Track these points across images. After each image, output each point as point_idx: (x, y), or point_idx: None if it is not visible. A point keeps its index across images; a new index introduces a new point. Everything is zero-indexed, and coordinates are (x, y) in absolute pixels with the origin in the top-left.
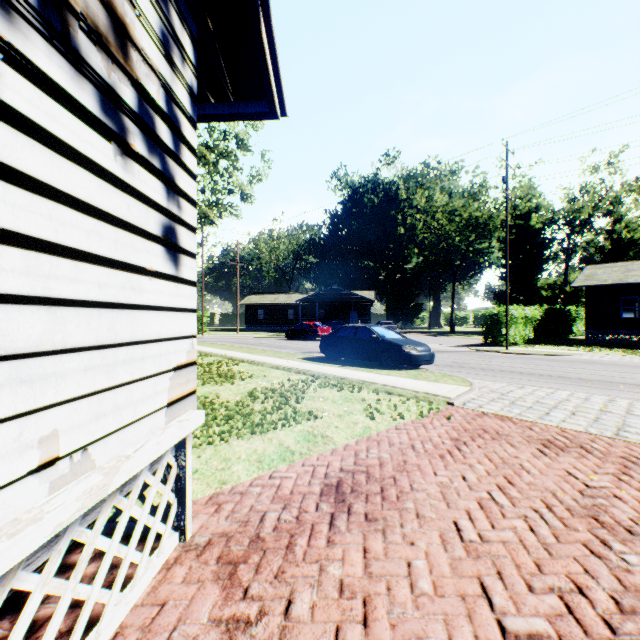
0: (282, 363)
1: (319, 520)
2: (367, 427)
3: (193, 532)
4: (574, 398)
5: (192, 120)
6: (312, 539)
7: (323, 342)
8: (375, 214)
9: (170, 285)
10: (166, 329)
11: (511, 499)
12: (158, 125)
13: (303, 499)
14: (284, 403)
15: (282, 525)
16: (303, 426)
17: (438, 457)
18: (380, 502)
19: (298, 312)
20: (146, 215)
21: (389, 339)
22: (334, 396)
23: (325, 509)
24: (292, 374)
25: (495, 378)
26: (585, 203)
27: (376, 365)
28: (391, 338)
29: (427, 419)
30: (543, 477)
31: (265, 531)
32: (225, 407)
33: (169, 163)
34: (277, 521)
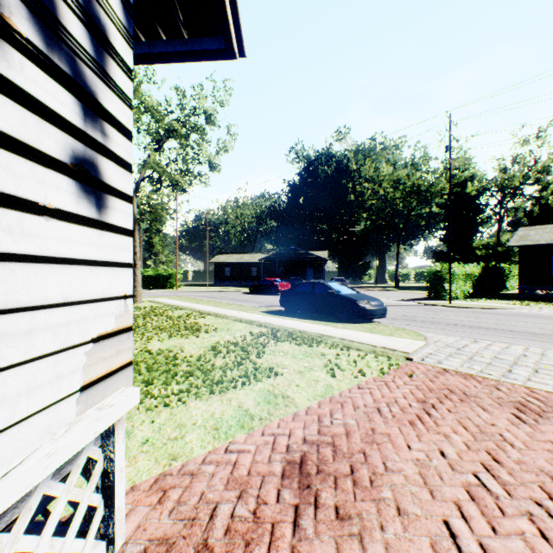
0: (245, 316)
1: (281, 517)
2: (329, 386)
3: (126, 536)
4: (530, 353)
5: (125, 31)
6: (272, 550)
7: (283, 297)
8: (328, 183)
9: (86, 231)
10: (78, 289)
11: (504, 485)
12: (63, 12)
13: (262, 483)
14: (245, 358)
15: (236, 525)
16: (263, 384)
17: (408, 424)
18: (352, 489)
19: (260, 269)
20: (37, 128)
21: (344, 294)
22: (294, 350)
23: (288, 499)
24: (254, 327)
25: (446, 332)
26: (516, 172)
27: (332, 318)
28: (346, 293)
29: (389, 376)
30: (531, 453)
31: (215, 535)
32: (187, 362)
33: (84, 71)
34: (230, 519)
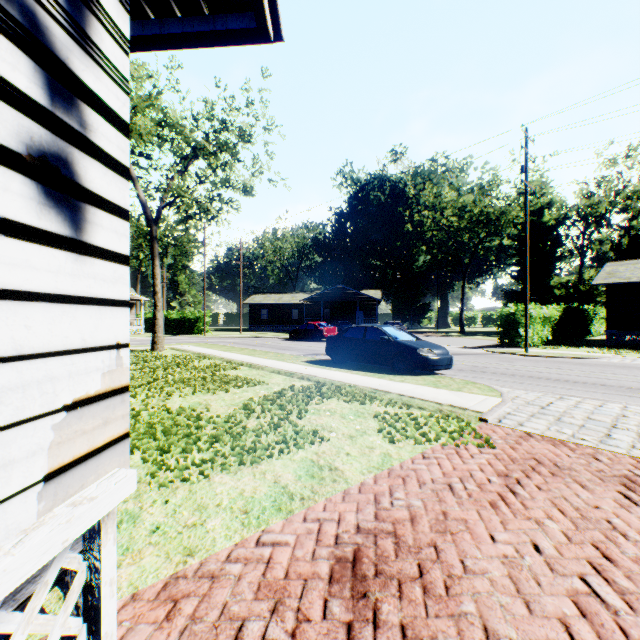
0: (284, 367)
1: None
2: (386, 454)
3: None
4: (631, 413)
5: None
6: None
7: (329, 344)
8: (381, 212)
9: (54, 254)
10: (41, 335)
11: (623, 595)
12: None
13: (303, 590)
14: (284, 419)
15: None
16: (306, 452)
17: (489, 506)
18: (422, 599)
19: (303, 312)
20: None
21: (402, 341)
22: (343, 409)
23: (337, 615)
24: (295, 380)
25: (525, 386)
26: (601, 198)
27: (388, 370)
28: (404, 340)
29: (460, 442)
30: None
31: None
32: (213, 423)
33: (51, 26)
34: None
